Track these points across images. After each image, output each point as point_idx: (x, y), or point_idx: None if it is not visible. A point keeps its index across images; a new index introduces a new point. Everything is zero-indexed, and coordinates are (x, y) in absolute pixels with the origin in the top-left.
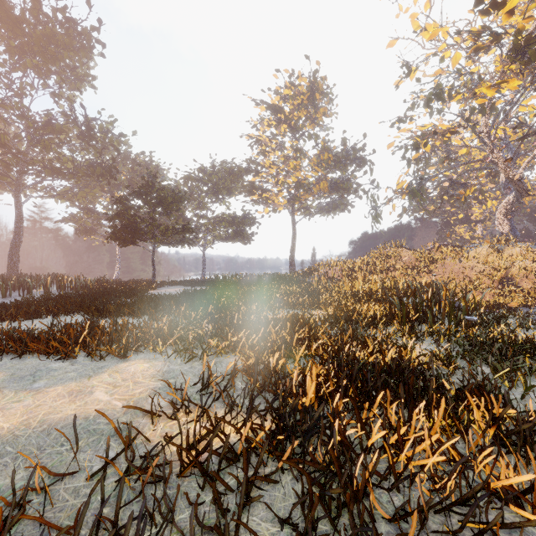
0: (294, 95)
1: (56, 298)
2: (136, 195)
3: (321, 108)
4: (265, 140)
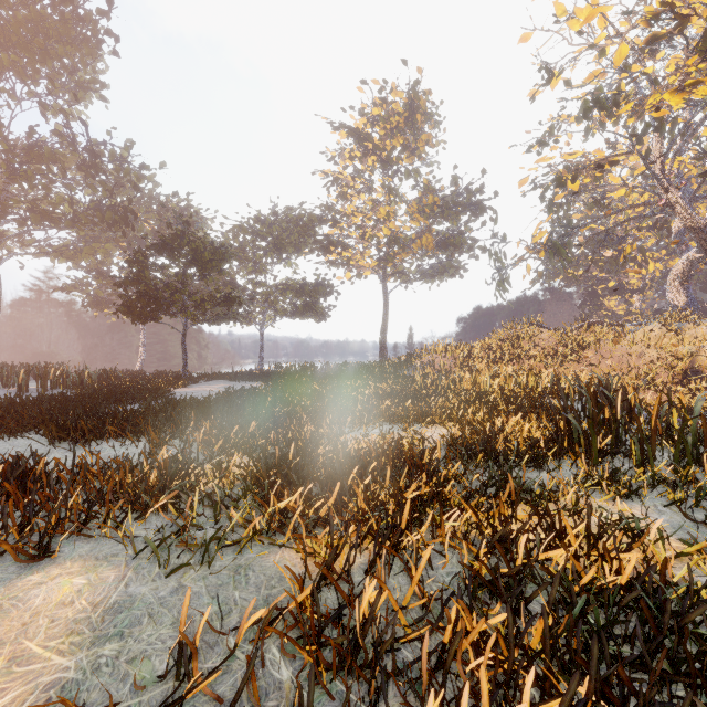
0: (386, 116)
1: (11, 405)
2: (156, 249)
3: (423, 134)
4: (347, 178)
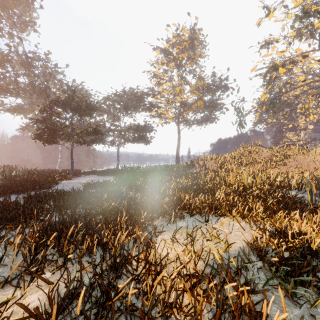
0: (179, 42)
1: None
2: (53, 103)
3: (198, 51)
4: (160, 74)
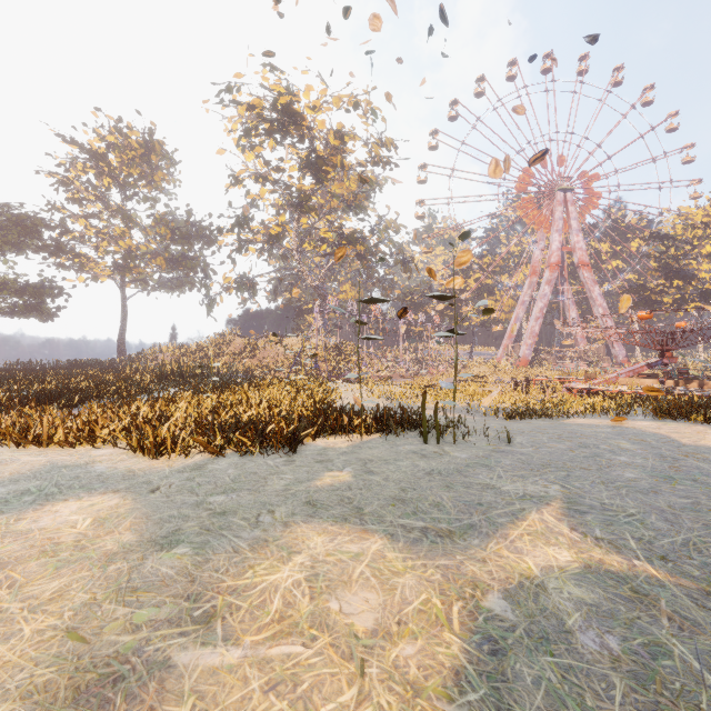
0: (122, 148)
1: None
2: None
3: (159, 172)
4: (80, 188)
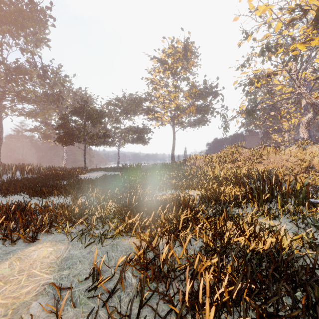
0: (174, 53)
1: (11, 181)
2: (72, 113)
3: (190, 61)
4: (156, 81)
